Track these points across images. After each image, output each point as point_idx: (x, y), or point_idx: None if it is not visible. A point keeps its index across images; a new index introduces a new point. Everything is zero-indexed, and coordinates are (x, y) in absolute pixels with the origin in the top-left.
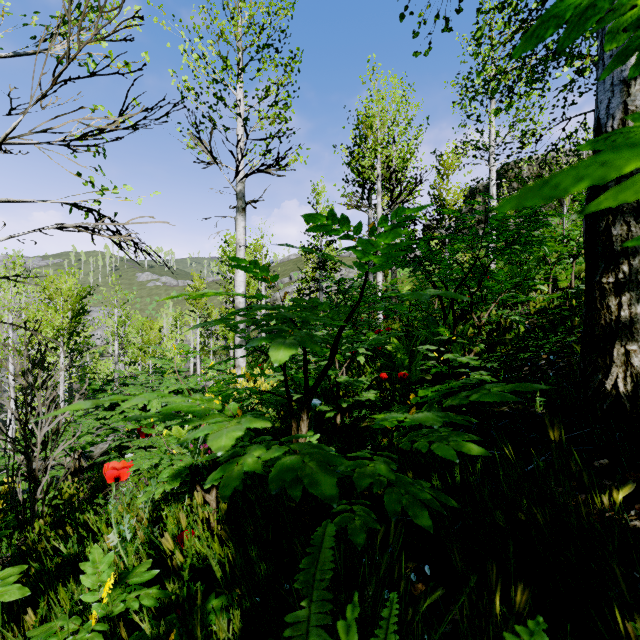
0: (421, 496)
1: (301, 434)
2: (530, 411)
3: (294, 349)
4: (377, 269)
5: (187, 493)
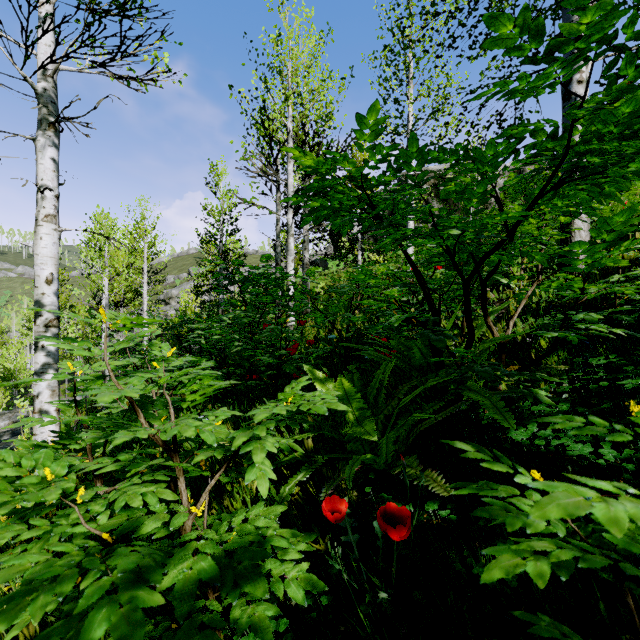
0: None
1: None
2: None
3: None
4: None
5: None
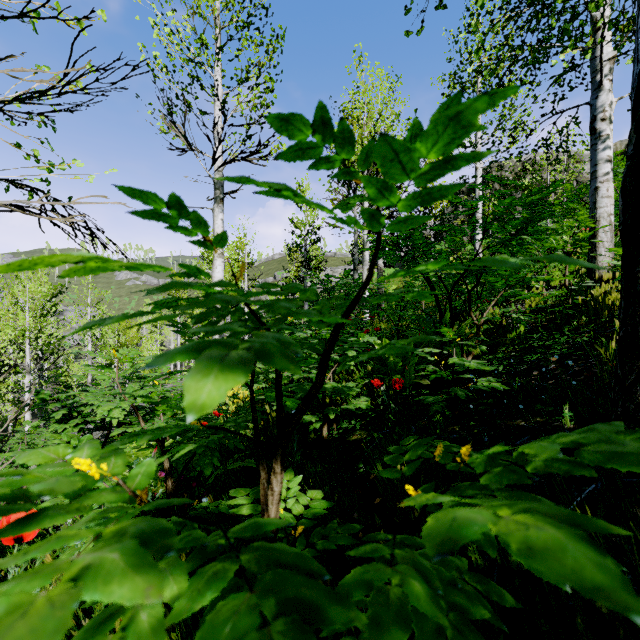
0: (473, 614)
1: (266, 520)
2: (553, 426)
3: (242, 374)
4: (400, 226)
5: None
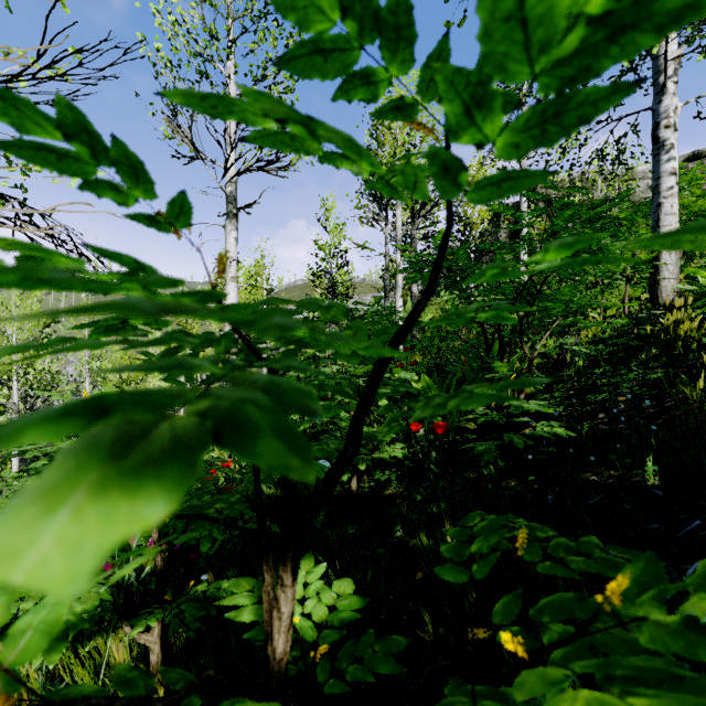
0: None
1: None
2: (632, 482)
3: (163, 487)
4: (490, 191)
5: (111, 632)
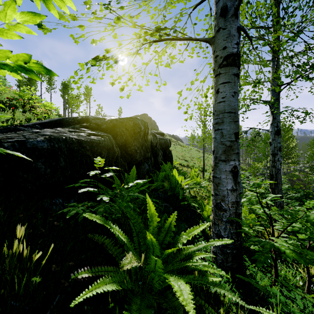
0: None
1: None
2: None
3: None
4: None
5: None
